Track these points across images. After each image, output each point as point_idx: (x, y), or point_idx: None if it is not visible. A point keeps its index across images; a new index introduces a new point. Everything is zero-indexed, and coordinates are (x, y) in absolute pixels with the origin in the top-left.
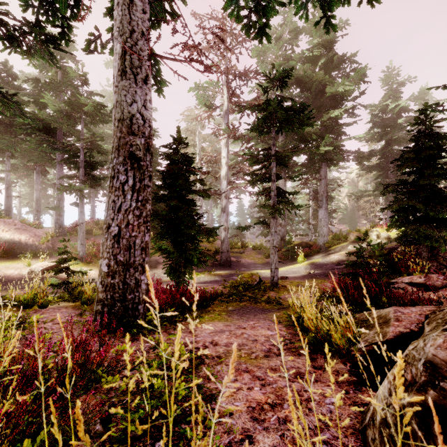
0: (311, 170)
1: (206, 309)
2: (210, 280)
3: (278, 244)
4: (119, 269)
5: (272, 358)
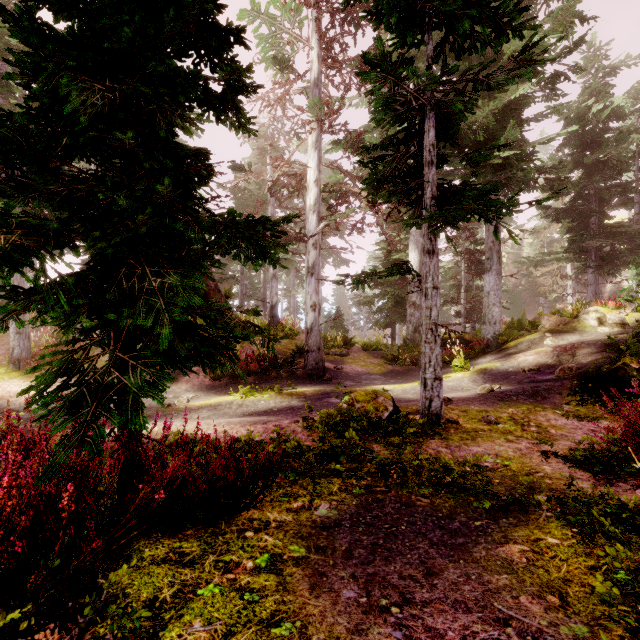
0: None
1: (234, 523)
2: (280, 406)
3: (409, 340)
4: None
5: None
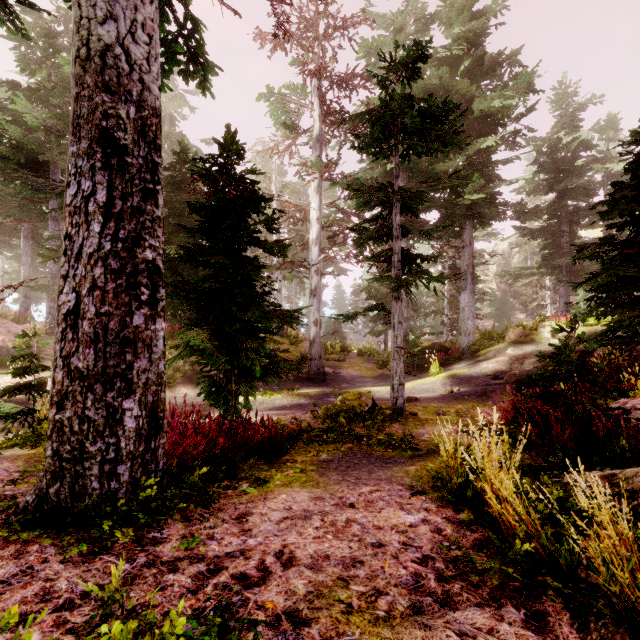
0: (449, 232)
1: (279, 460)
2: (291, 404)
3: None
4: (80, 388)
5: (433, 620)
